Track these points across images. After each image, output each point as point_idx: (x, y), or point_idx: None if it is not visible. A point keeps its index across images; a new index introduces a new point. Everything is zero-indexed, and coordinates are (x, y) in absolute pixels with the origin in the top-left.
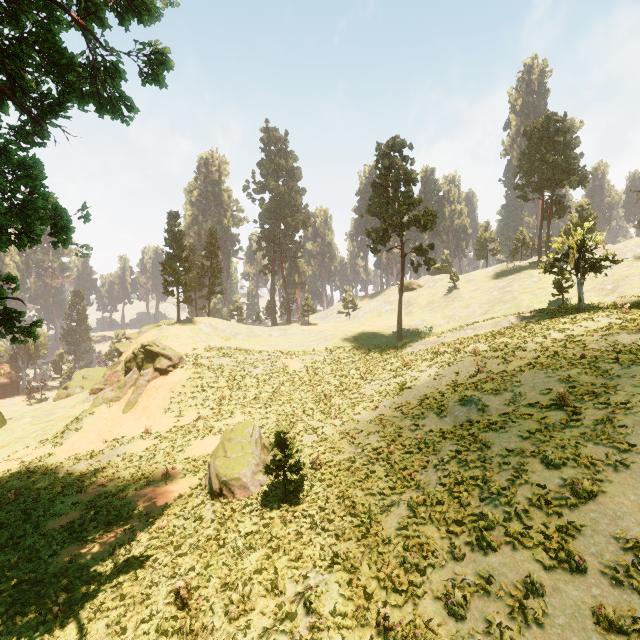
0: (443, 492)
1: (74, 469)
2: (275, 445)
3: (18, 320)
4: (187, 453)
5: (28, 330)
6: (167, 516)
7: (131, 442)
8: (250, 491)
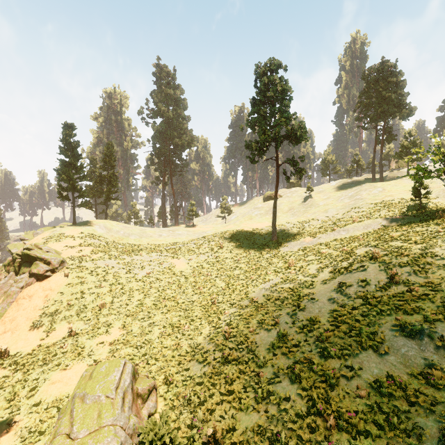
0: None
1: None
2: None
3: None
4: (40, 393)
5: None
6: None
7: None
8: None
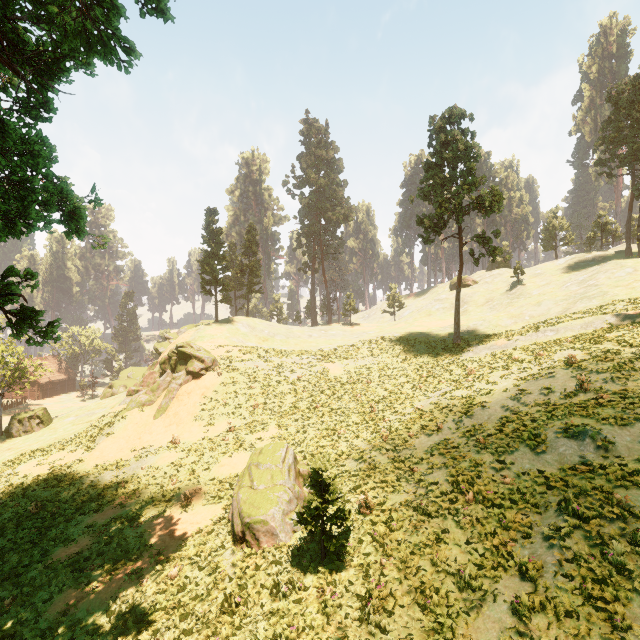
0: (572, 592)
1: (98, 480)
2: (310, 486)
3: (36, 320)
4: (213, 472)
5: (44, 331)
6: (180, 560)
7: (157, 453)
8: (279, 539)
